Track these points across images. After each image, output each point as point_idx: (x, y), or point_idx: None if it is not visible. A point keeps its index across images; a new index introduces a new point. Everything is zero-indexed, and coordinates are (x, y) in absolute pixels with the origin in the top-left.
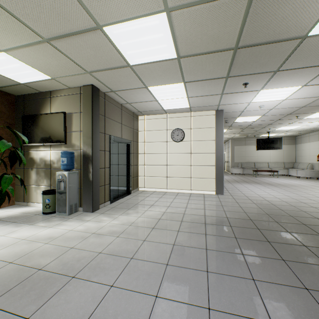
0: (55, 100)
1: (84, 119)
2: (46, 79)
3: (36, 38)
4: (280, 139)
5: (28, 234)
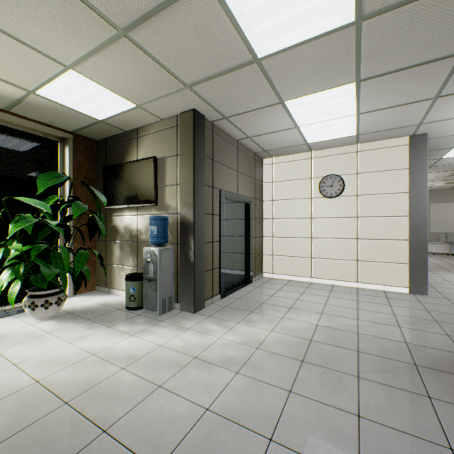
0: (143, 141)
1: (182, 166)
2: (130, 108)
3: (107, 32)
4: None
5: (102, 344)
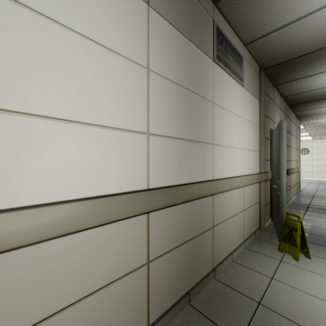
0: None
1: None
2: None
3: None
4: None
5: None
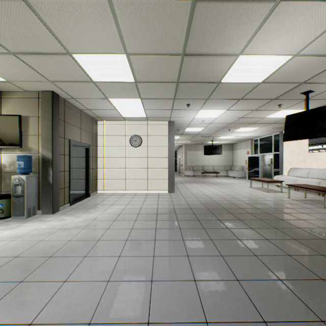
0: (7, 102)
1: (43, 124)
2: None
3: (1, 50)
4: (221, 146)
5: None
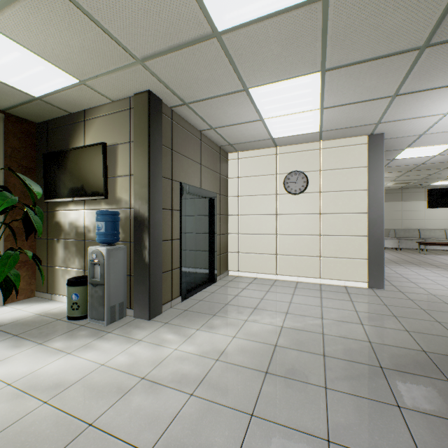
0: (91, 126)
1: (136, 154)
2: (71, 83)
3: None
4: None
5: (24, 368)
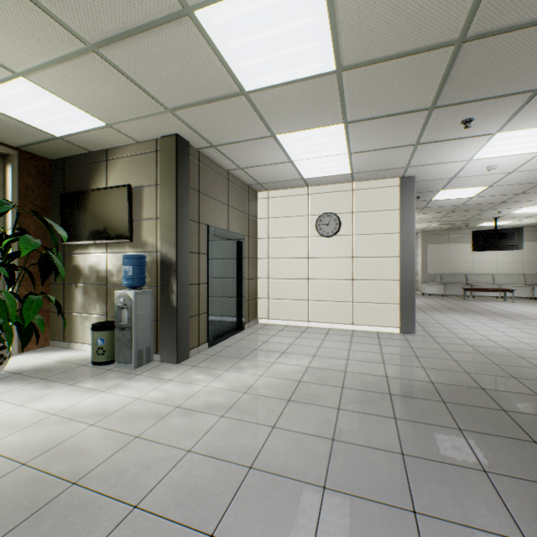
0: (114, 166)
1: (163, 197)
2: (98, 126)
3: (73, 44)
4: (520, 231)
5: (63, 403)
